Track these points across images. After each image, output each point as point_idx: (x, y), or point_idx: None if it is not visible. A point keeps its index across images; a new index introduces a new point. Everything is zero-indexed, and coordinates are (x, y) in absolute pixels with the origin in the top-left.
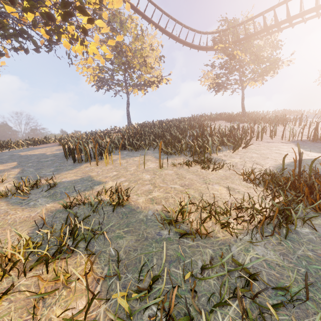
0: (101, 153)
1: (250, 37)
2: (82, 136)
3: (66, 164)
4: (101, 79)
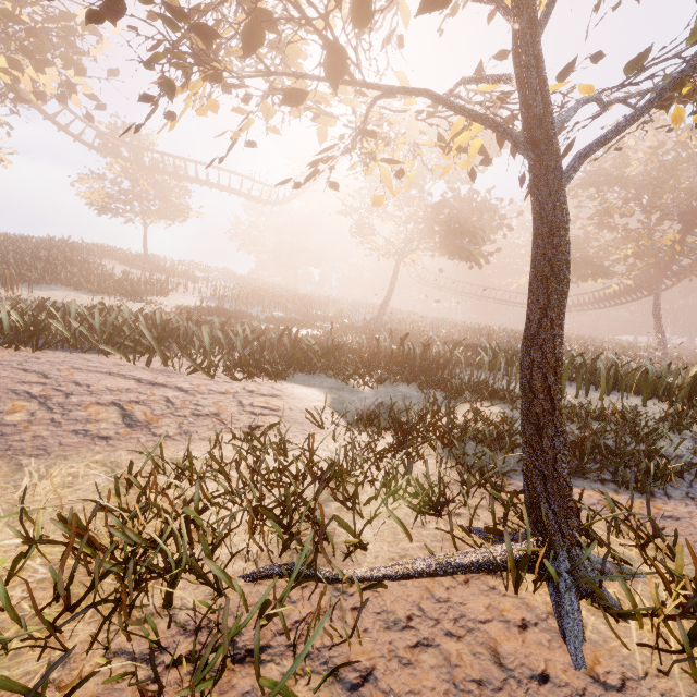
0: None
1: (159, 171)
2: None
3: None
4: None
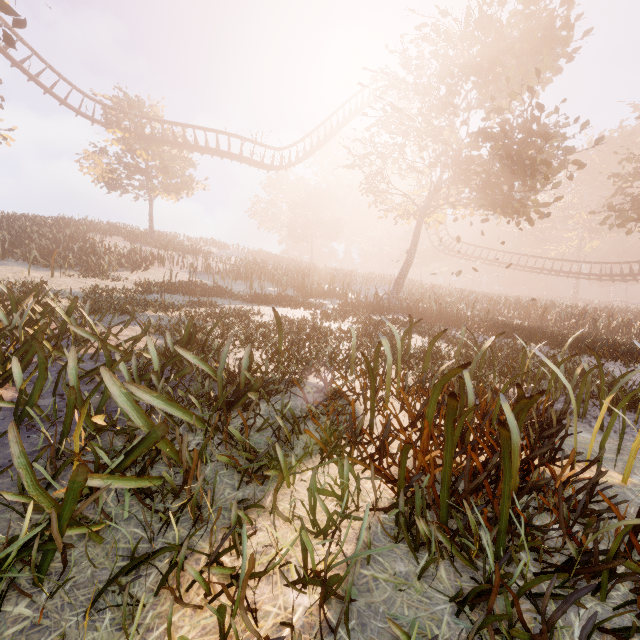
0: None
1: (158, 141)
2: None
3: None
4: None
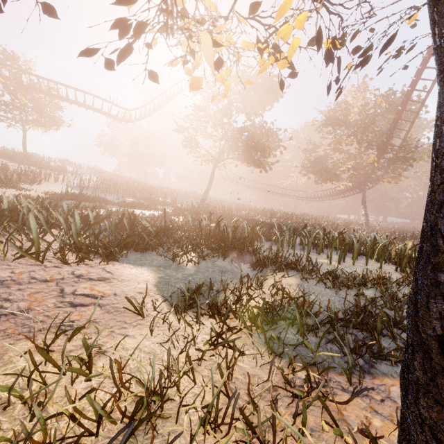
0: None
1: (35, 90)
2: None
3: None
4: None
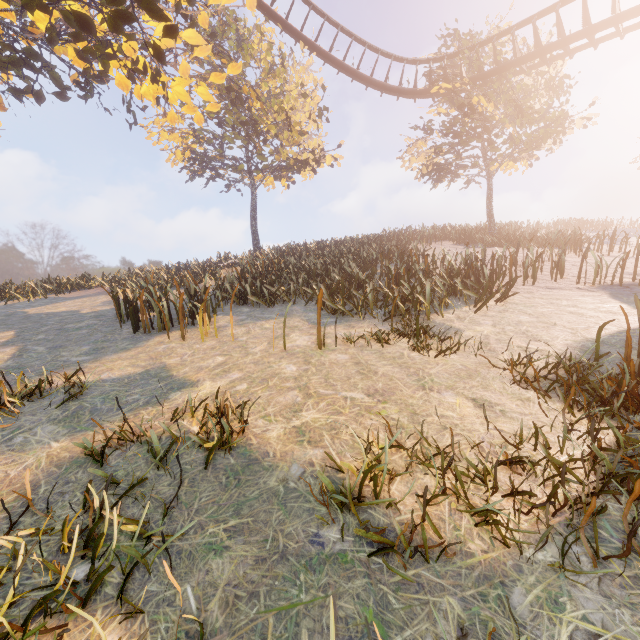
0: (193, 312)
1: (505, 69)
2: (159, 274)
3: (119, 336)
4: (197, 157)
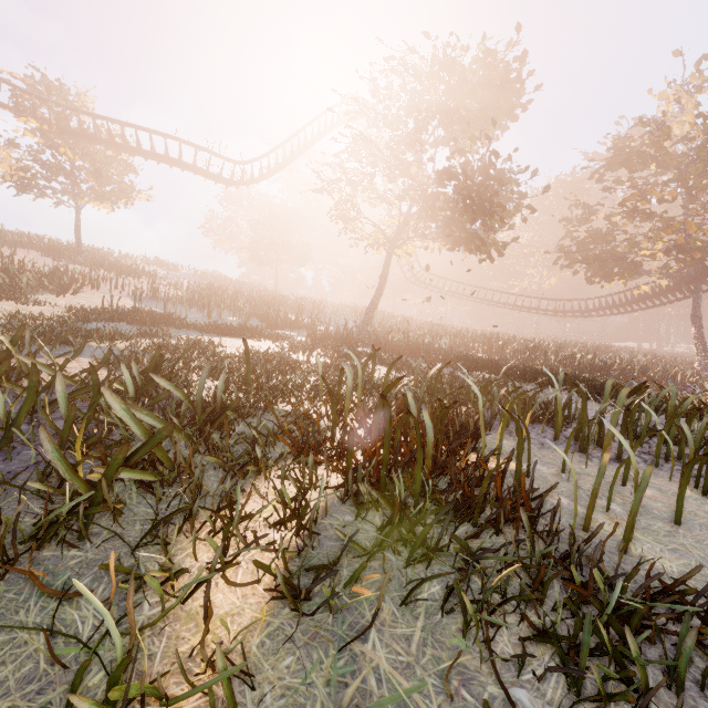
0: None
1: (88, 138)
2: None
3: None
4: None
